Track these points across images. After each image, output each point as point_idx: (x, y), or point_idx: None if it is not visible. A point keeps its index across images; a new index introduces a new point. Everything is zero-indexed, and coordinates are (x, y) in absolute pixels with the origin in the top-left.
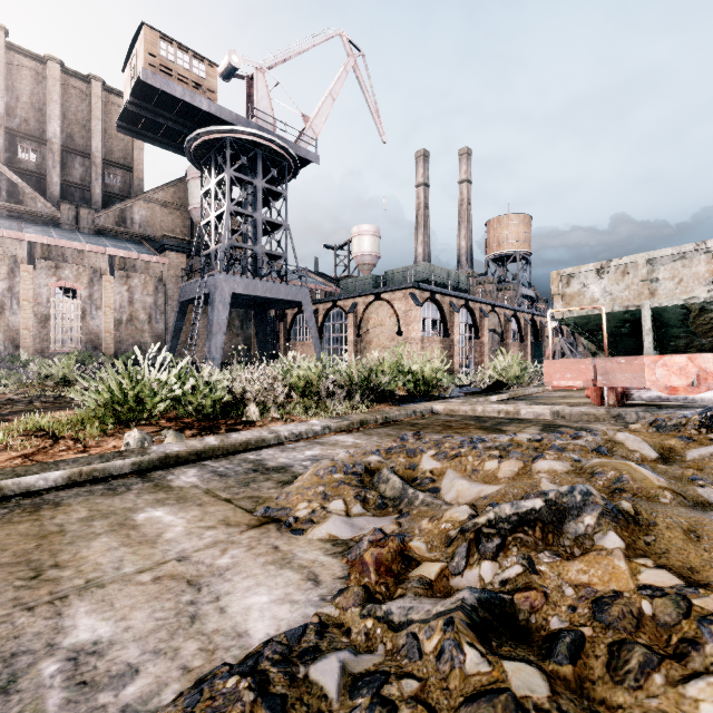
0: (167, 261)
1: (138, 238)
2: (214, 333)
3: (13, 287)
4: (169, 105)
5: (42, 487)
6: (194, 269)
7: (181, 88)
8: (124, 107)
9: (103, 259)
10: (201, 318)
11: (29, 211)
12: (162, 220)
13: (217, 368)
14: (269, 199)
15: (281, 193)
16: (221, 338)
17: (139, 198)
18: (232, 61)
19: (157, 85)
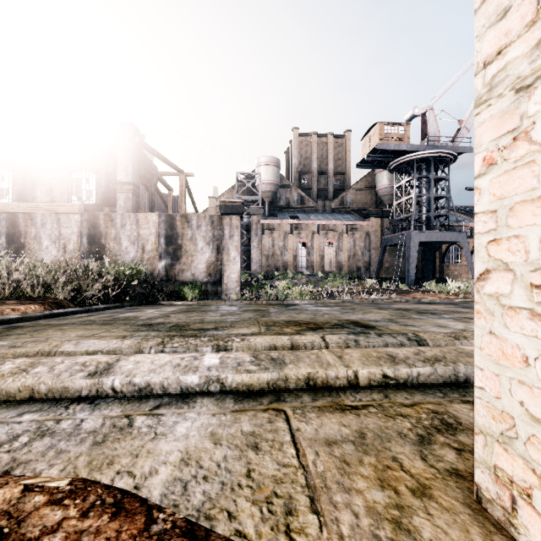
0: (371, 223)
1: (349, 210)
2: (410, 263)
3: (312, 244)
4: (385, 152)
5: (458, 301)
6: (383, 225)
7: (393, 144)
8: (362, 158)
9: (343, 227)
10: (387, 252)
11: (307, 207)
12: (360, 198)
13: (412, 281)
14: (435, 181)
15: (445, 177)
16: (414, 265)
17: (349, 189)
18: (414, 113)
19: (383, 148)
